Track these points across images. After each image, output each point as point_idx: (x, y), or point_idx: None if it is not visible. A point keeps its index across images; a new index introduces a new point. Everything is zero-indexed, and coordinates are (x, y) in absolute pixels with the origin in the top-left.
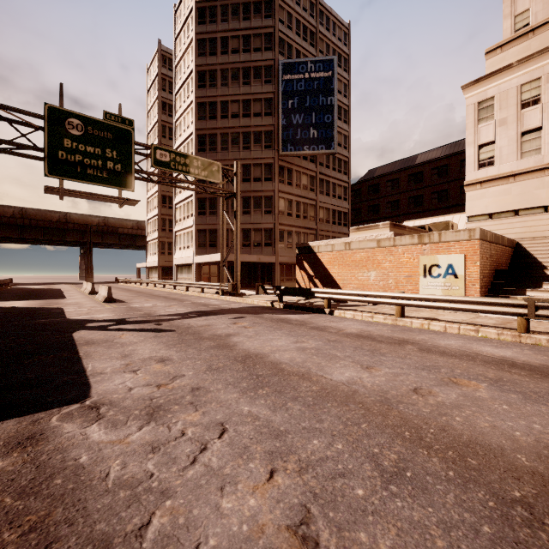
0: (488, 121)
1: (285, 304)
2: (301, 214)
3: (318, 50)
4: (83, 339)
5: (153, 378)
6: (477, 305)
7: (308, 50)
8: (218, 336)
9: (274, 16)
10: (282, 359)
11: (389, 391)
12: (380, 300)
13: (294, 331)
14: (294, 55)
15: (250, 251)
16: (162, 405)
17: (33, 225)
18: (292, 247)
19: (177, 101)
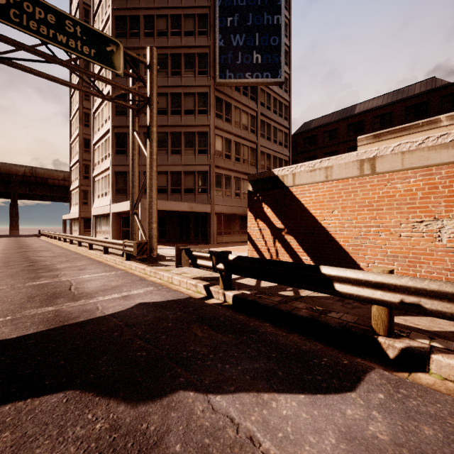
0: None
1: (237, 297)
2: (241, 157)
3: None
4: None
5: None
6: None
7: None
8: None
9: None
10: None
11: None
12: None
13: None
14: None
15: (181, 199)
16: None
17: None
18: (230, 195)
19: (95, 24)
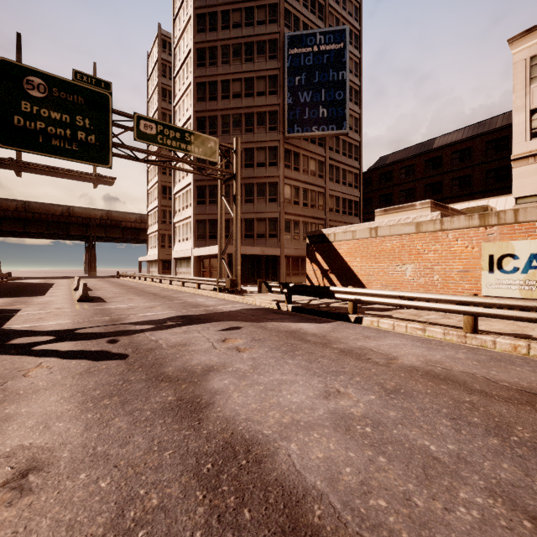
0: None
1: (294, 306)
2: (309, 202)
3: (327, 24)
4: None
5: None
6: None
7: (316, 23)
8: (188, 373)
9: None
10: (308, 473)
11: None
12: (437, 306)
13: (316, 361)
14: (301, 29)
15: (253, 243)
16: None
17: (36, 218)
18: (298, 238)
19: (176, 85)
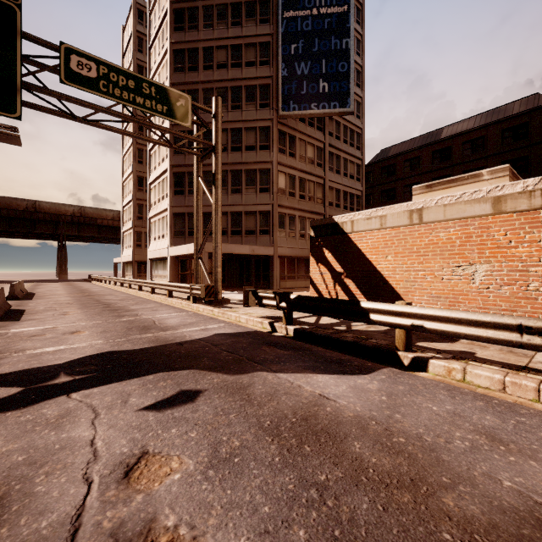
0: None
1: (298, 330)
2: (306, 194)
3: None
4: None
5: None
6: None
7: None
8: None
9: None
10: None
11: None
12: None
13: None
14: None
15: (241, 241)
16: None
17: None
18: (294, 236)
19: (151, 56)
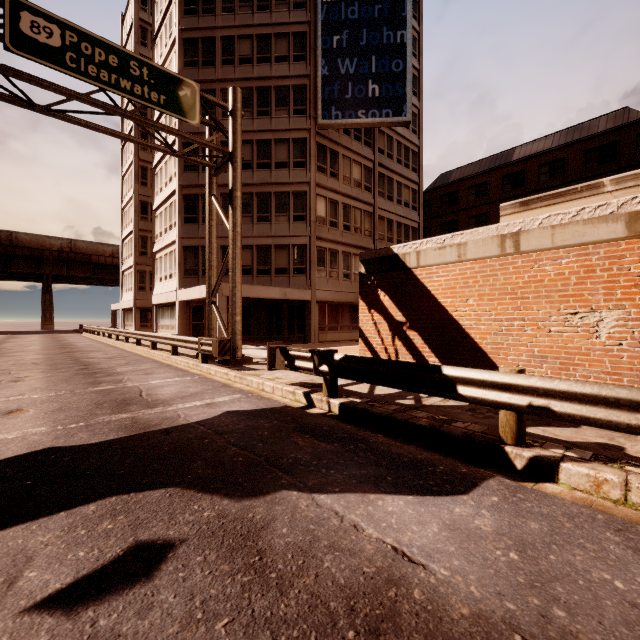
0: None
1: (345, 405)
2: (351, 224)
3: None
4: None
5: None
6: None
7: None
8: None
9: None
10: None
11: None
12: None
13: None
14: None
15: (270, 282)
16: None
17: None
18: (337, 276)
19: (156, 49)
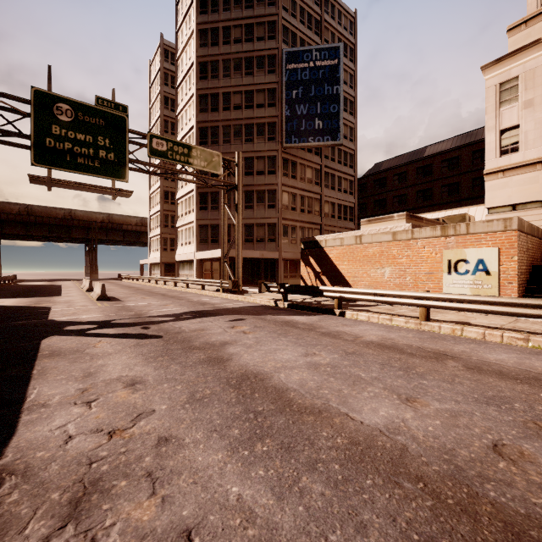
0: (511, 103)
1: (289, 304)
2: (305, 208)
3: (323, 39)
4: (50, 348)
5: (110, 417)
6: (526, 309)
7: (313, 39)
8: (211, 345)
9: (277, 4)
10: (289, 383)
11: (457, 450)
12: (400, 301)
13: (302, 338)
14: (298, 44)
15: (253, 247)
16: (102, 477)
17: (38, 222)
18: (296, 243)
19: (178, 95)
